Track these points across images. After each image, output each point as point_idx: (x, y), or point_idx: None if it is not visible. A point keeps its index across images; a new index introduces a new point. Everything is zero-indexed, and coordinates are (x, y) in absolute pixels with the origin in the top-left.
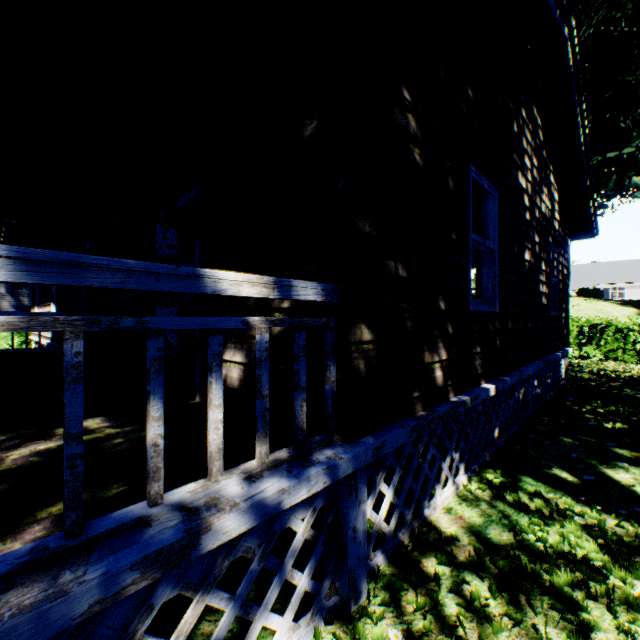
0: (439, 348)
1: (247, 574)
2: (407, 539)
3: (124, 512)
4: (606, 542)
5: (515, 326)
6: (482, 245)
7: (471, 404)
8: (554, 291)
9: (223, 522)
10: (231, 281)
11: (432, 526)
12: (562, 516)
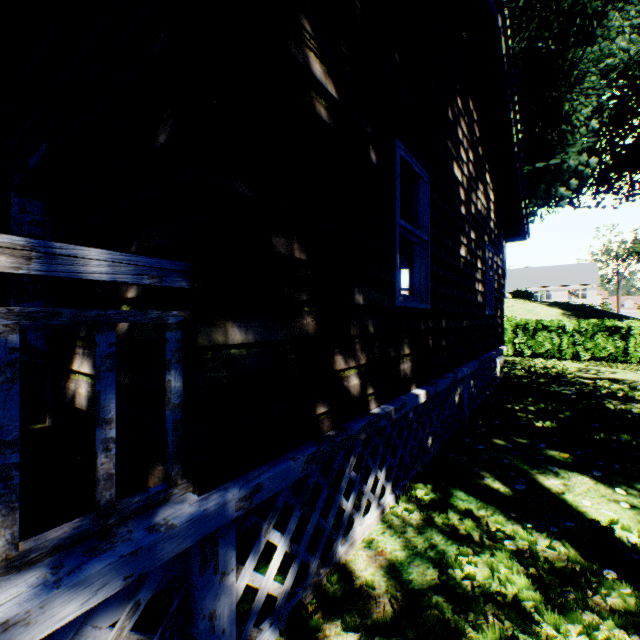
0: (356, 351)
1: None
2: (311, 594)
3: None
4: (538, 573)
5: (450, 325)
6: (413, 234)
7: (396, 415)
8: (490, 290)
9: None
10: None
11: (346, 569)
12: (493, 540)
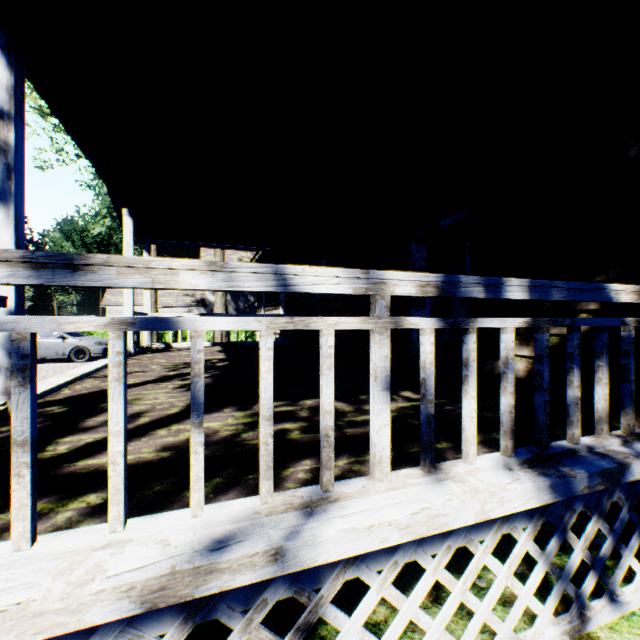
0: None
1: (619, 517)
2: None
3: (556, 444)
4: None
5: None
6: None
7: None
8: None
9: (635, 464)
10: (614, 291)
11: None
12: None
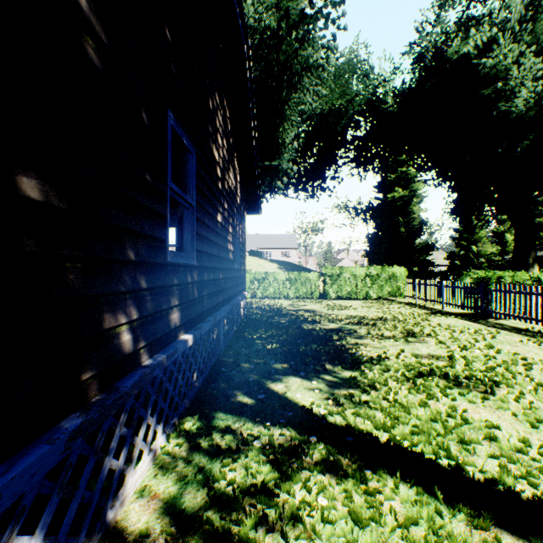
0: (128, 306)
1: None
2: None
3: None
4: (276, 457)
5: (211, 277)
6: (182, 198)
7: (169, 362)
8: (238, 250)
9: None
10: None
11: (118, 531)
12: (246, 444)
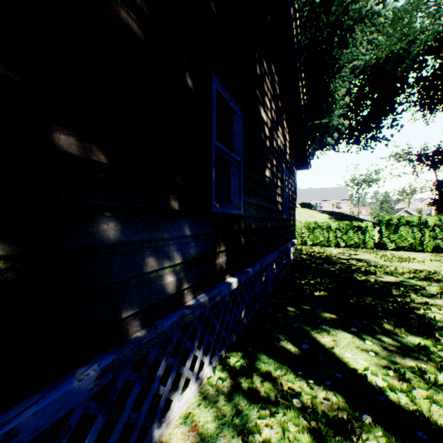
0: (171, 251)
1: None
2: None
3: None
4: (318, 426)
5: (258, 226)
6: (228, 155)
7: (211, 303)
8: (286, 202)
9: None
10: None
11: None
12: (285, 399)
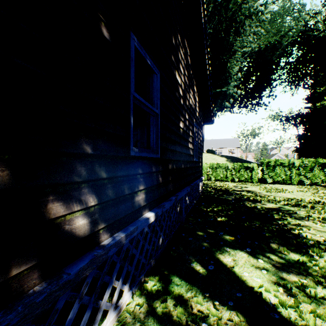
0: (83, 194)
1: None
2: None
3: None
4: None
5: (174, 167)
6: (147, 106)
7: (127, 240)
8: (196, 148)
9: None
10: None
11: None
12: (195, 323)
